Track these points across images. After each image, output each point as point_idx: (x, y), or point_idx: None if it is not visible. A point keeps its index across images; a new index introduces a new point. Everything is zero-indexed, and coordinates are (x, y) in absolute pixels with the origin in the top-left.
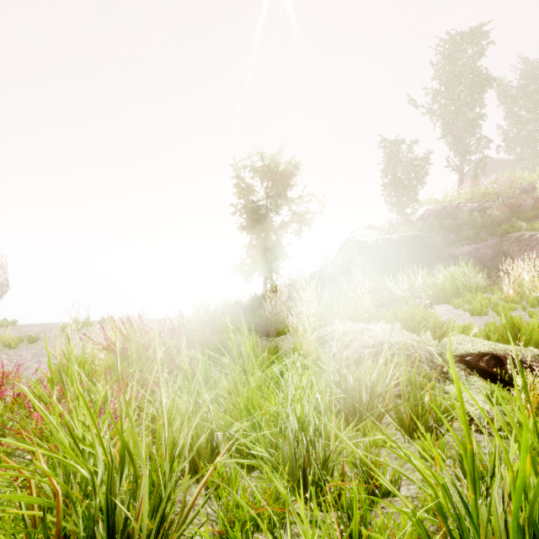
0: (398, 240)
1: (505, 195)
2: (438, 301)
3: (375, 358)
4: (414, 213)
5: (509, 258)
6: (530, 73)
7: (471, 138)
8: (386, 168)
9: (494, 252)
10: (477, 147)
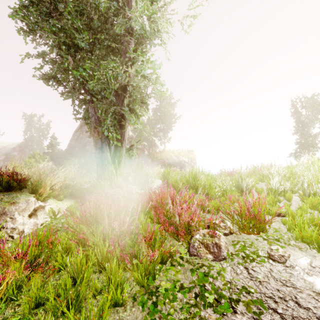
0: None
1: None
2: None
3: None
4: None
5: None
6: None
7: None
8: None
9: None
10: None
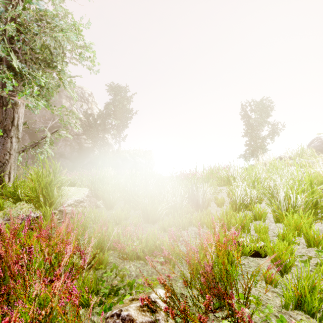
0: None
1: None
2: None
3: None
4: None
5: None
6: None
7: None
8: None
9: None
10: None
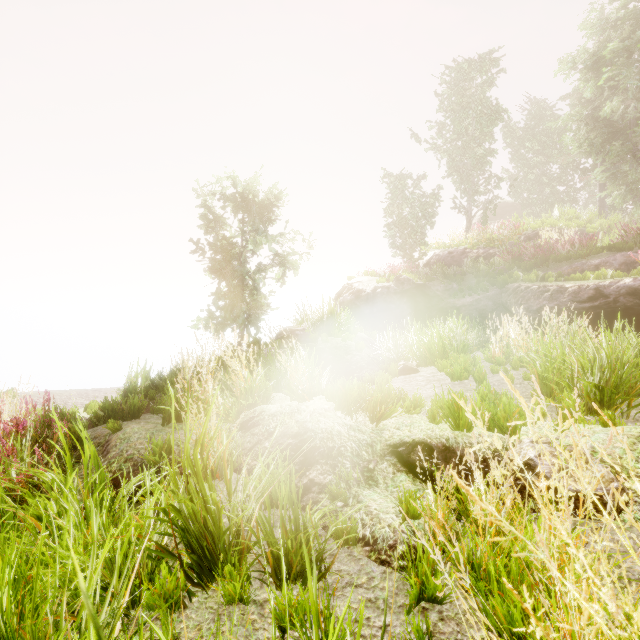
0: (398, 289)
1: (510, 242)
2: (425, 362)
3: (293, 452)
4: (421, 258)
5: (509, 311)
6: (539, 113)
7: (478, 177)
8: (391, 205)
9: (495, 304)
10: (485, 188)
